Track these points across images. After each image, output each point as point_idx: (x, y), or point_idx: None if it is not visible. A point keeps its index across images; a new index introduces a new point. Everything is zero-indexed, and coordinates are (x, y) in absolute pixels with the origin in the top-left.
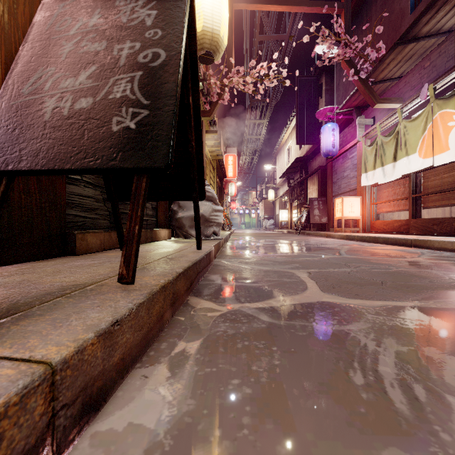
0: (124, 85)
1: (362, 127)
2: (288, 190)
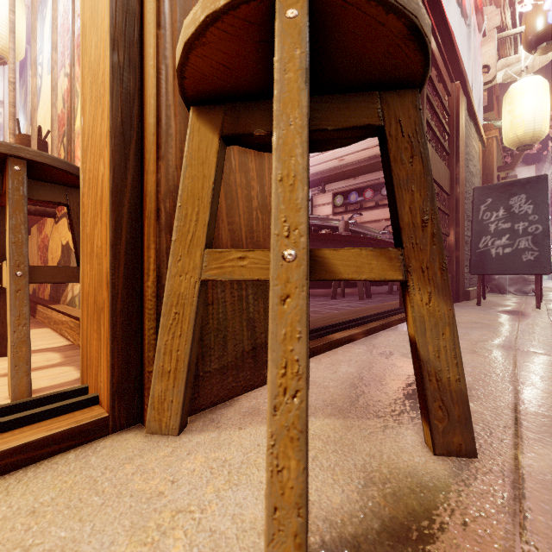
0: (523, 242)
1: None
2: None
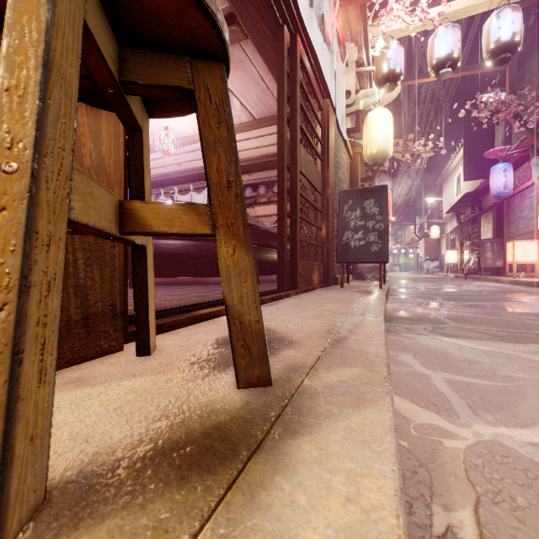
0: (372, 237)
1: (538, 168)
2: (458, 227)
